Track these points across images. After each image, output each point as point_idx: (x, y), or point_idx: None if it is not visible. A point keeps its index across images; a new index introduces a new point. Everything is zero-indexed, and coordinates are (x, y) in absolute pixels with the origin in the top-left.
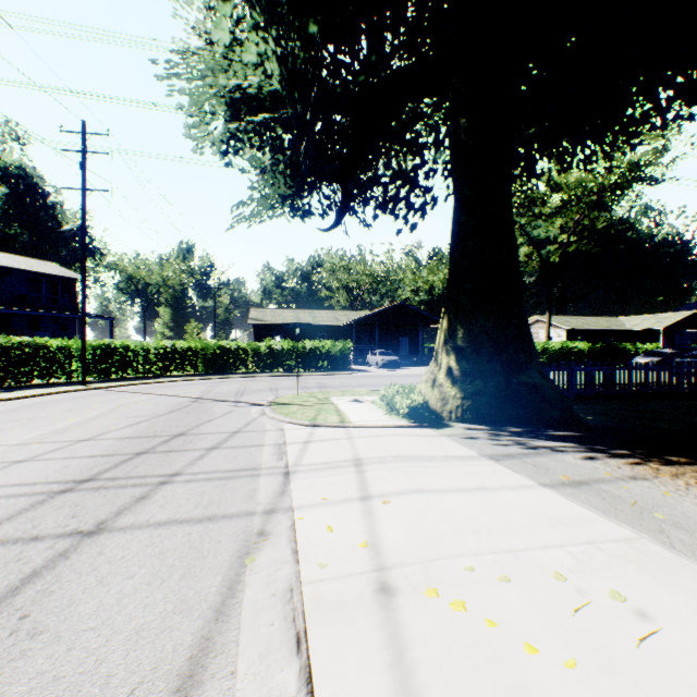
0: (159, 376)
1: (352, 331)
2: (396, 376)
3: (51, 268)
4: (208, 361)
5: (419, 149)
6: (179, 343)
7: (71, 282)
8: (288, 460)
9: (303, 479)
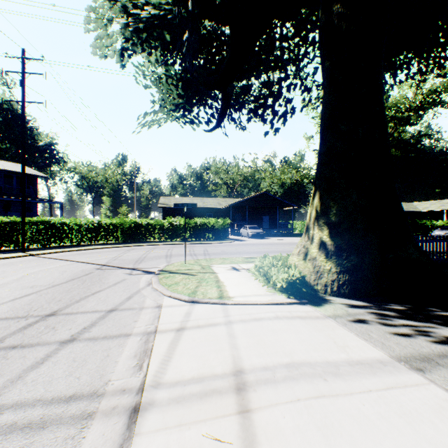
0: (88, 244)
1: (230, 212)
2: (263, 244)
3: (20, 168)
4: (125, 233)
5: (284, 64)
6: (103, 220)
7: (34, 178)
8: (147, 370)
9: (153, 435)
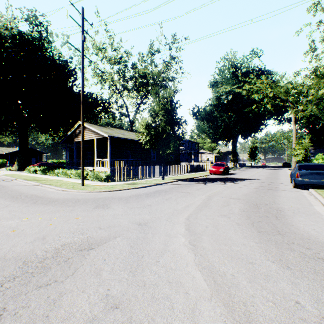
0: None
1: (10, 155)
2: None
3: None
4: None
5: None
6: None
7: None
8: None
9: None
